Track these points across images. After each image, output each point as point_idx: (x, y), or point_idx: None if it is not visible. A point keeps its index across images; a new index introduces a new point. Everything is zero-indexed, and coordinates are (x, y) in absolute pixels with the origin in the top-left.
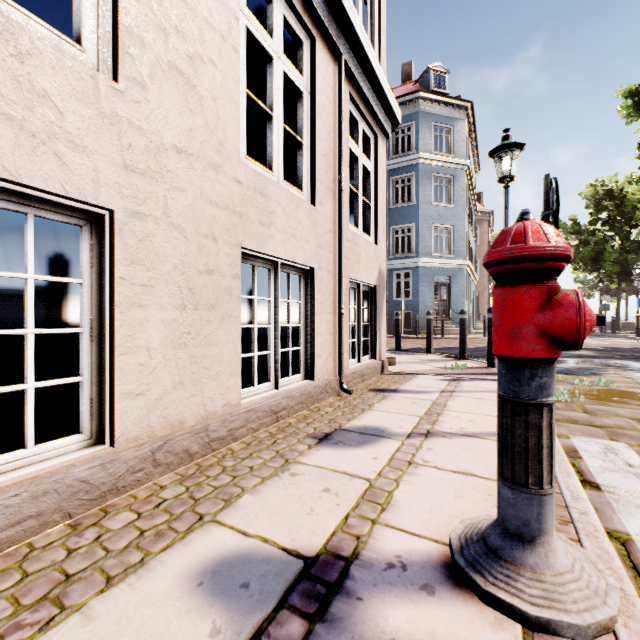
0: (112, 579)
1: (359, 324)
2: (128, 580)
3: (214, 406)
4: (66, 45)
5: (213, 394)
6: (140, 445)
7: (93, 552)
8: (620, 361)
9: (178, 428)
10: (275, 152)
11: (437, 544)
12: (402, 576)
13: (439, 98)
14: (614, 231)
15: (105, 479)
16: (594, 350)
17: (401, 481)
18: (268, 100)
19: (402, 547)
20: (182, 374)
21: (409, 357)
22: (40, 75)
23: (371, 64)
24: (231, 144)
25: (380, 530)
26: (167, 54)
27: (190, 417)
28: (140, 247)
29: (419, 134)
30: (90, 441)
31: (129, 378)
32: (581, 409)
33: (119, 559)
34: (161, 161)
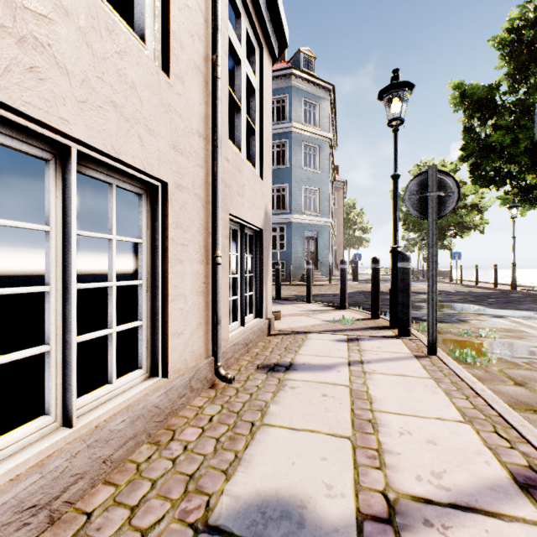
0: None
1: (242, 276)
2: None
3: None
4: None
5: None
6: None
7: None
8: (464, 305)
9: None
10: None
11: None
12: None
13: (308, 77)
14: None
15: None
16: None
17: None
18: None
19: None
20: None
21: (291, 307)
22: None
23: None
24: None
25: None
26: None
27: None
28: None
29: (292, 106)
30: None
31: None
32: (508, 378)
33: None
34: None
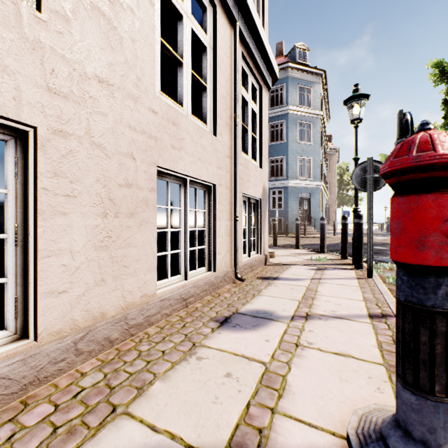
0: None
1: (249, 228)
2: None
3: (133, 298)
4: None
5: (132, 288)
6: (63, 337)
7: None
8: None
9: (100, 319)
10: (185, 91)
11: (334, 437)
12: None
13: (302, 67)
14: None
15: (26, 372)
16: None
17: (292, 364)
18: (179, 50)
19: (302, 442)
20: (104, 272)
21: (283, 251)
22: None
23: (258, 31)
24: (148, 80)
25: (280, 421)
26: None
27: (111, 308)
28: (63, 162)
29: (288, 93)
30: (14, 336)
31: (52, 278)
32: None
33: None
34: (84, 87)
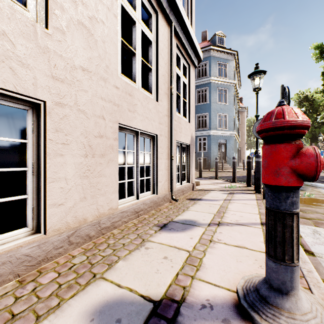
0: (39, 317)
1: (181, 164)
2: (49, 318)
3: (103, 210)
4: (17, 6)
5: (103, 203)
6: (61, 233)
7: (30, 299)
8: (313, 183)
9: (83, 222)
10: (137, 72)
11: (229, 292)
12: (211, 313)
13: (220, 49)
14: (308, 117)
15: (40, 253)
16: None
17: (206, 252)
18: (133, 45)
19: (209, 294)
20: (85, 193)
21: (206, 181)
22: (0, 22)
23: (187, 28)
24: (113, 67)
25: (196, 283)
26: (77, 15)
27: (90, 216)
28: (61, 122)
29: (210, 67)
30: (32, 231)
31: (54, 195)
32: None
33: (45, 303)
34: (73, 74)
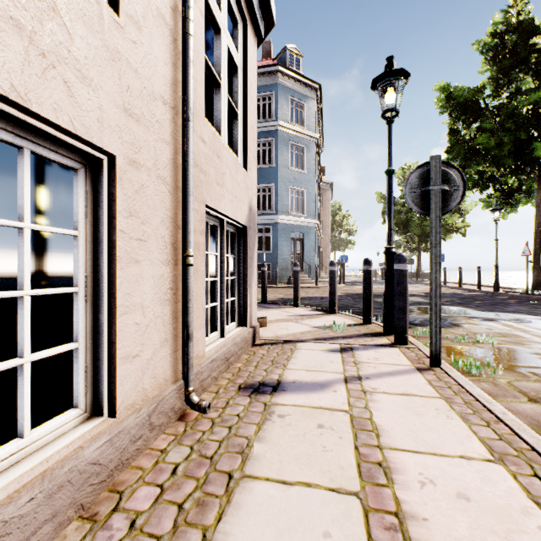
0: None
1: (222, 279)
2: None
3: None
4: None
5: None
6: None
7: None
8: (453, 307)
9: None
10: None
11: None
12: None
13: (295, 75)
14: None
15: None
16: (421, 296)
17: None
18: None
19: None
20: None
21: (278, 312)
22: None
23: None
24: None
25: None
26: None
27: None
28: None
29: (278, 104)
30: None
31: None
32: (520, 393)
33: None
34: None
